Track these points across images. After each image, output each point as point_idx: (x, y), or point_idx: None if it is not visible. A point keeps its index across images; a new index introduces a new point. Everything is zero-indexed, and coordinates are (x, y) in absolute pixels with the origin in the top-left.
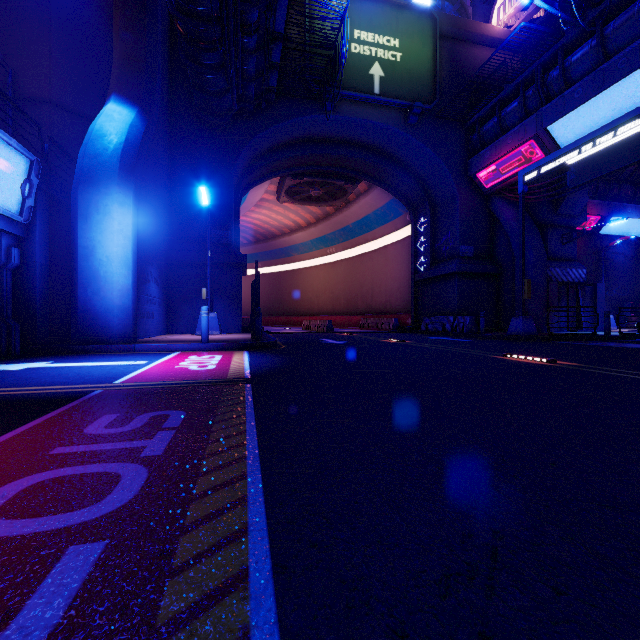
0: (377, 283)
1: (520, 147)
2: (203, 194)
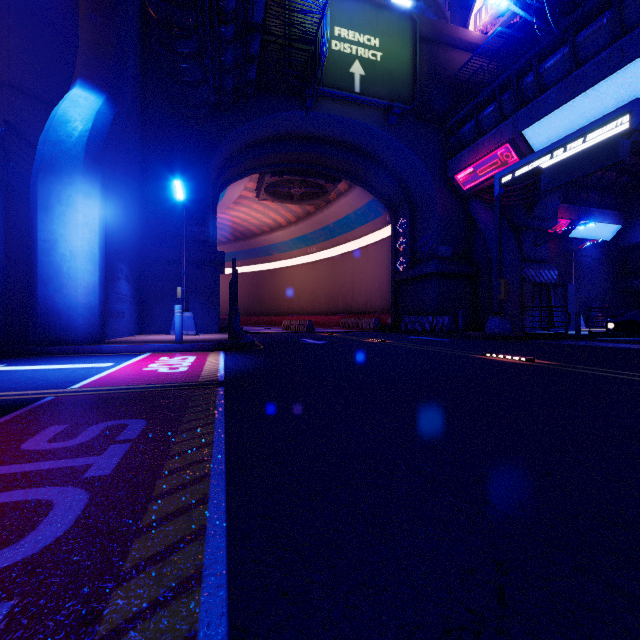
0: (357, 283)
1: (496, 150)
2: (178, 188)
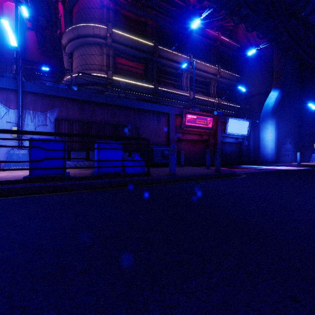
0: None
1: None
2: (311, 105)
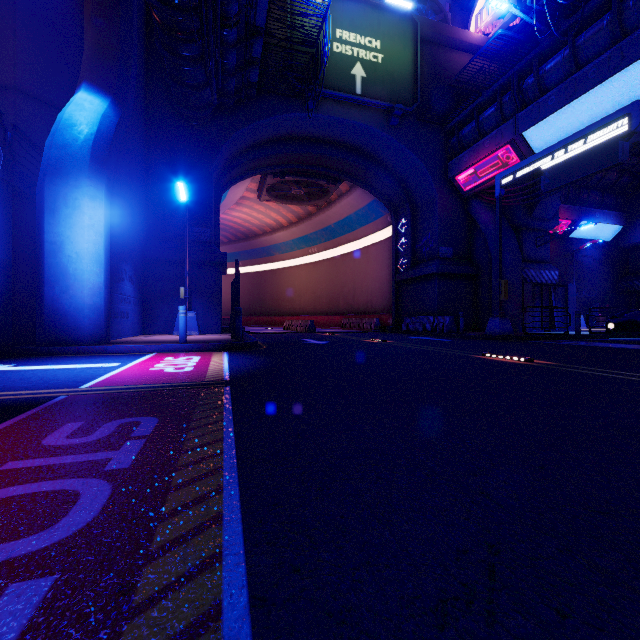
0: (359, 283)
1: (497, 151)
2: (181, 190)
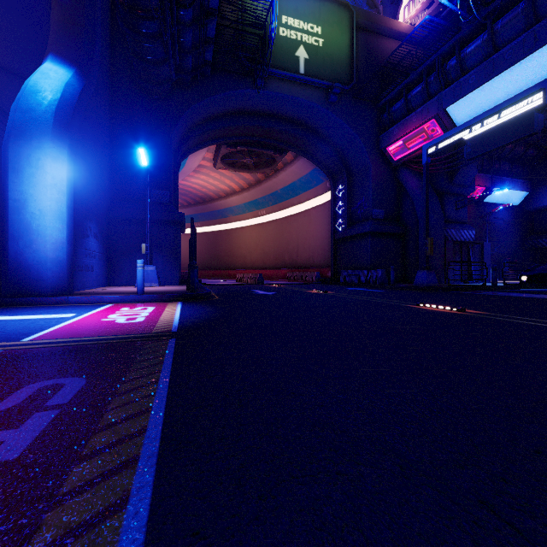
0: (302, 241)
1: (423, 125)
2: (142, 155)
